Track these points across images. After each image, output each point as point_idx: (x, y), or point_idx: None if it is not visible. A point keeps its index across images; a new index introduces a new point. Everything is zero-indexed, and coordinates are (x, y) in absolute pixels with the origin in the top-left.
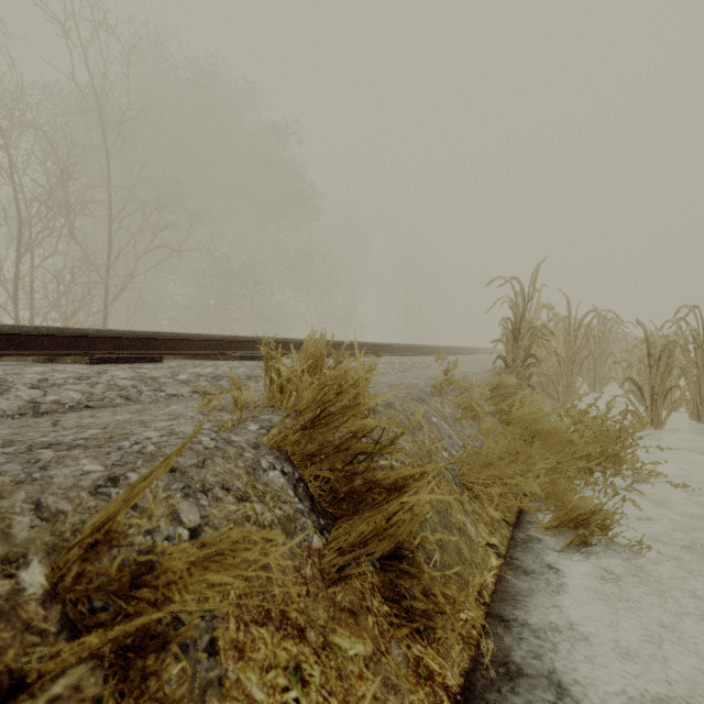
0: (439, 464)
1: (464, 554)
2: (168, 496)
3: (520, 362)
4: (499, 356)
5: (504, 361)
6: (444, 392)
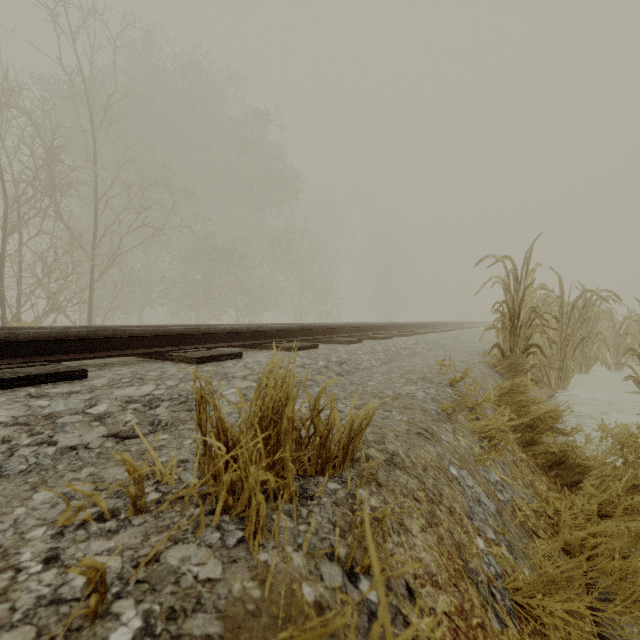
0: None
1: None
2: None
3: (520, 352)
4: (496, 345)
5: (500, 350)
6: (456, 415)
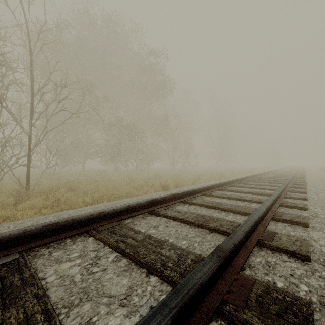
0: None
1: None
2: None
3: None
4: None
5: None
6: None
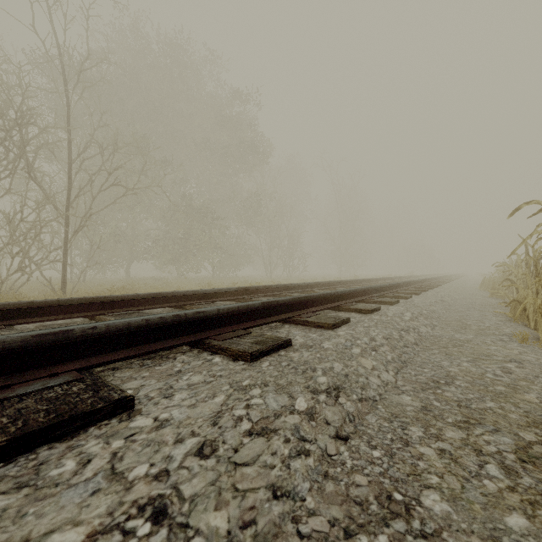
0: None
1: None
2: None
3: None
4: None
5: None
6: None
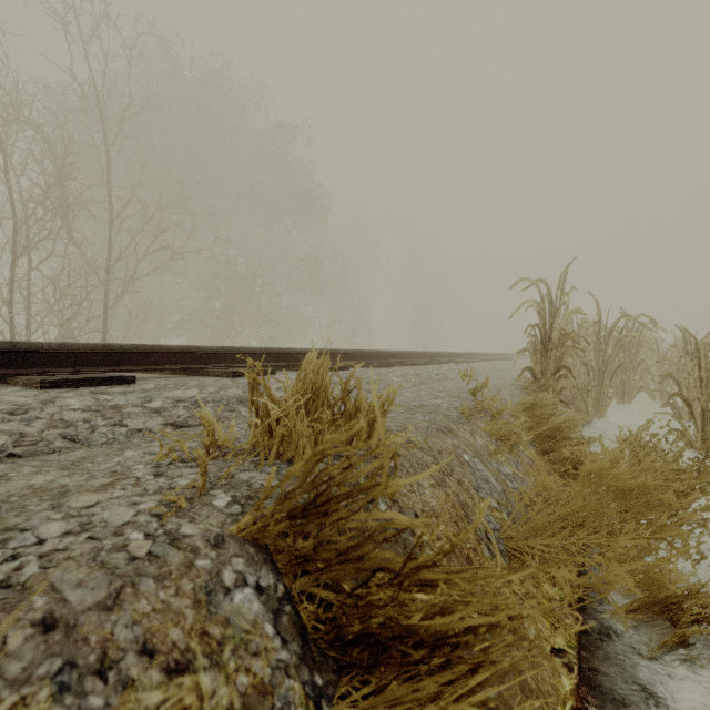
0: (523, 612)
1: (527, 681)
2: (21, 701)
3: (551, 374)
4: (527, 368)
5: (532, 373)
6: (475, 418)
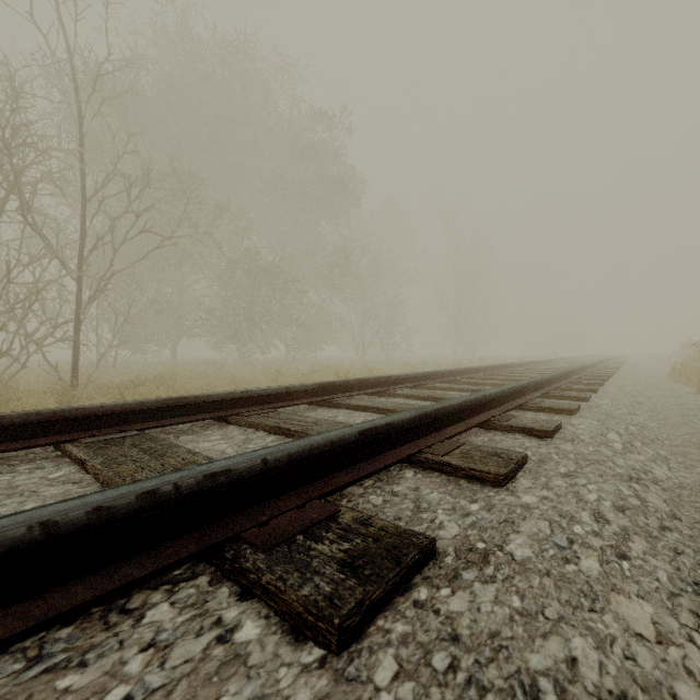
0: None
1: None
2: None
3: None
4: None
5: None
6: None
